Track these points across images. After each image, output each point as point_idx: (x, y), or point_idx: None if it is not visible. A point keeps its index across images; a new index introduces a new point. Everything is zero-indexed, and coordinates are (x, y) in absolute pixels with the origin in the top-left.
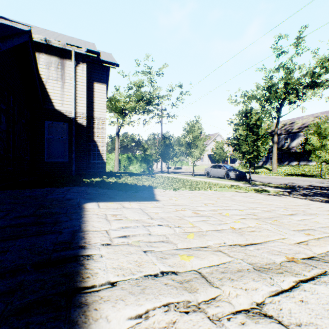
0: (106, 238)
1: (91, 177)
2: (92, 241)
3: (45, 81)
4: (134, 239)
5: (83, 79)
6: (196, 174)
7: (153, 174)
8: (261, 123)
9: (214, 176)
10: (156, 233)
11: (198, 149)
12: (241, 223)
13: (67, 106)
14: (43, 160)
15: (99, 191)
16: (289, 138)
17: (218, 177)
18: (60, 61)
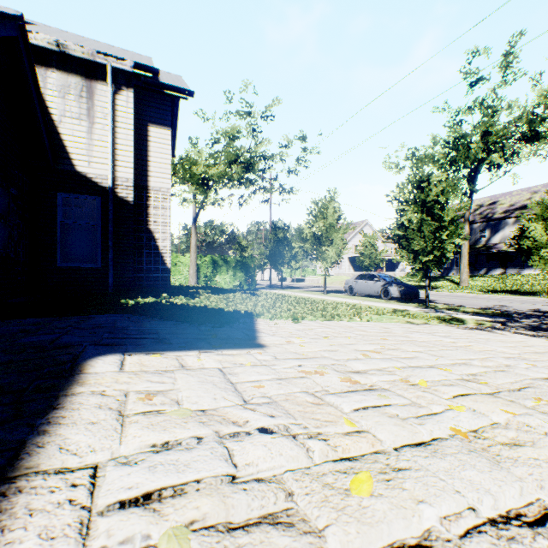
0: (72, 518)
1: (142, 296)
2: (9, 542)
3: (57, 120)
4: (177, 513)
5: (127, 118)
6: (330, 289)
7: (257, 289)
8: (447, 200)
9: (361, 293)
10: (252, 470)
11: (333, 247)
12: (470, 411)
13: (99, 166)
14: (55, 265)
15: (143, 325)
16: (488, 229)
17: (369, 296)
18: (85, 85)
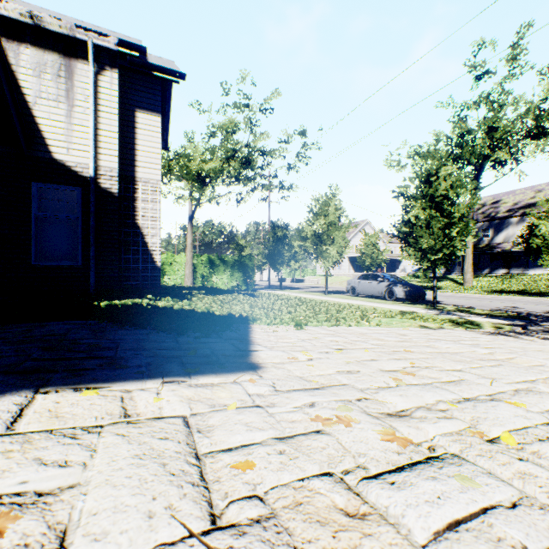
0: None
1: (126, 297)
2: None
3: (32, 101)
4: None
5: (111, 102)
6: (330, 290)
7: (255, 290)
8: (457, 195)
9: (364, 294)
10: None
11: (335, 246)
12: None
13: (79, 153)
14: (29, 262)
15: (104, 336)
16: (491, 228)
17: (372, 296)
18: (64, 63)
